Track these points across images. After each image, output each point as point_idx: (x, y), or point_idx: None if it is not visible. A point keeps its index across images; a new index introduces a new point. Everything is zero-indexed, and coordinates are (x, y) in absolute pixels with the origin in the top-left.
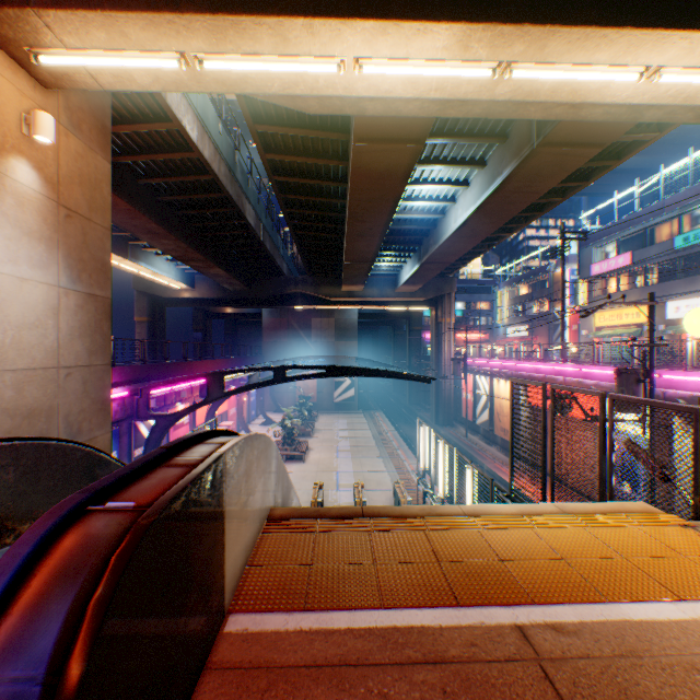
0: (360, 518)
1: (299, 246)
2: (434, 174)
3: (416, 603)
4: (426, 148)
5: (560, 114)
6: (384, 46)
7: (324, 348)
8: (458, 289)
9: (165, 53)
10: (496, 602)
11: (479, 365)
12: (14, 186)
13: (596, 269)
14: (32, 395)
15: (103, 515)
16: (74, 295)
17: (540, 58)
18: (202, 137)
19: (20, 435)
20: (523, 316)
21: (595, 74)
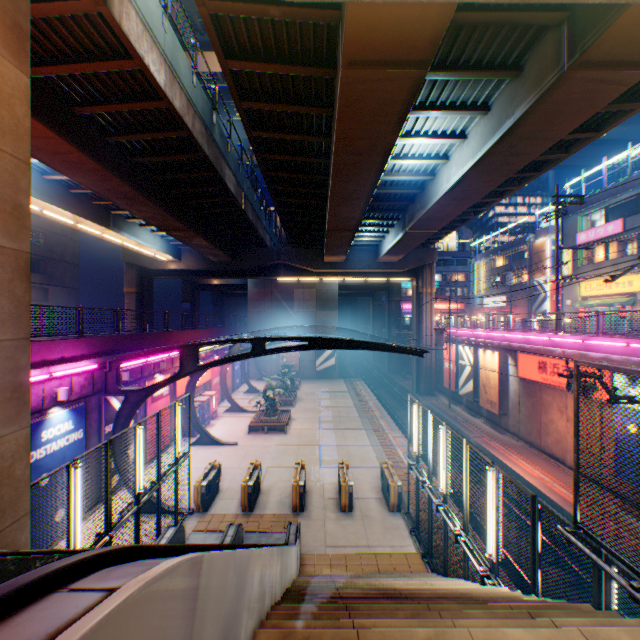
0: None
1: (281, 215)
2: (428, 125)
3: None
4: (422, 89)
5: None
6: None
7: (306, 318)
8: (438, 260)
9: None
10: None
11: (461, 335)
12: None
13: (582, 238)
14: None
15: None
16: None
17: None
18: (172, 84)
19: None
20: (500, 287)
21: None
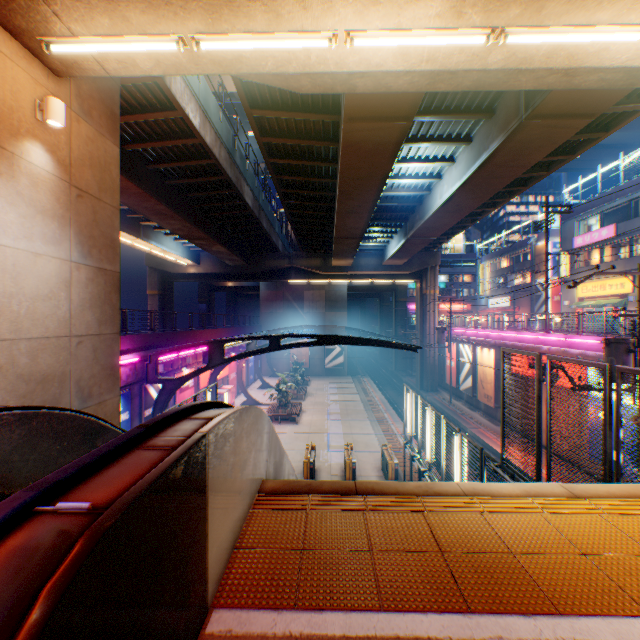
0: (353, 496)
1: (292, 224)
2: (421, 152)
3: (419, 605)
4: (413, 126)
5: (552, 83)
6: (375, 17)
7: (315, 318)
8: (442, 262)
9: (164, 35)
10: (512, 609)
11: (462, 335)
12: (29, 168)
13: (579, 242)
14: (45, 362)
15: (49, 520)
16: (85, 269)
17: (537, 21)
18: (204, 124)
19: (34, 399)
20: (504, 288)
21: (595, 35)
